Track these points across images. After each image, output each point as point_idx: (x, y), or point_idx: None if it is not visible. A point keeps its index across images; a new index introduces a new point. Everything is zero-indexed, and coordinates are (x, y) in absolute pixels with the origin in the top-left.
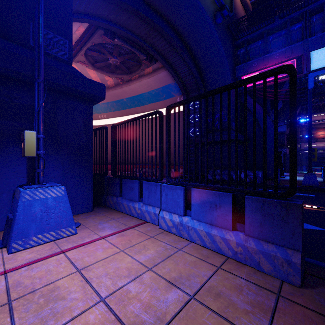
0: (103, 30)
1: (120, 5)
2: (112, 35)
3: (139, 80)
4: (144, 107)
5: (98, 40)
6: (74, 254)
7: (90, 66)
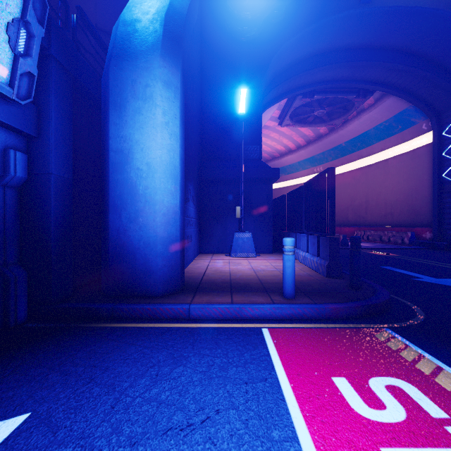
0: (301, 95)
1: (311, 72)
2: (311, 93)
3: (357, 118)
4: (371, 148)
5: (299, 103)
6: (251, 260)
7: (296, 125)
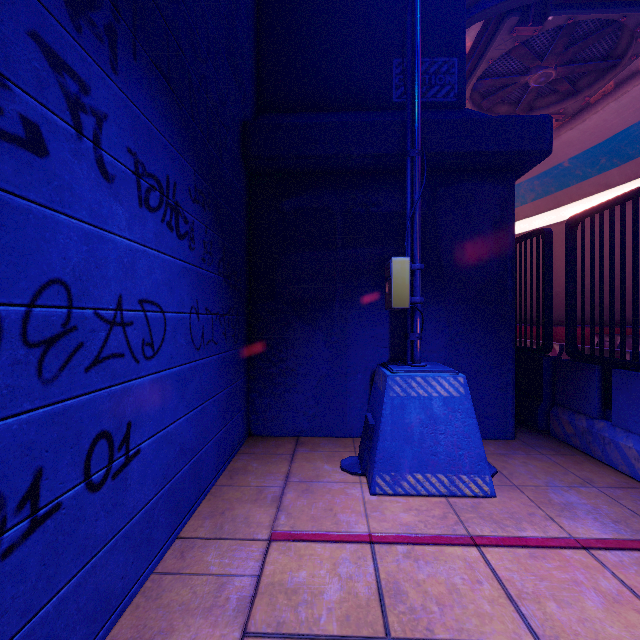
0: (517, 15)
1: None
2: (539, 13)
3: (617, 94)
4: (635, 164)
5: (503, 46)
6: (508, 566)
7: None
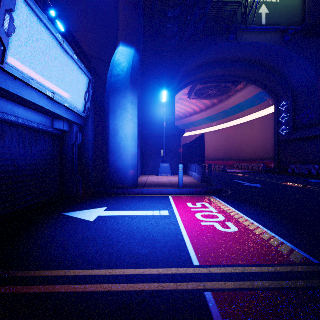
0: (200, 83)
1: (204, 73)
2: (206, 82)
3: (235, 95)
4: (244, 113)
5: (199, 87)
6: (168, 177)
7: (198, 99)
